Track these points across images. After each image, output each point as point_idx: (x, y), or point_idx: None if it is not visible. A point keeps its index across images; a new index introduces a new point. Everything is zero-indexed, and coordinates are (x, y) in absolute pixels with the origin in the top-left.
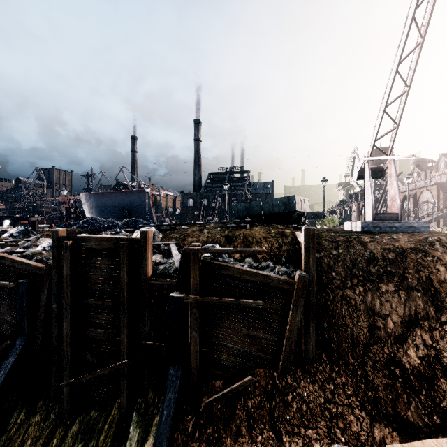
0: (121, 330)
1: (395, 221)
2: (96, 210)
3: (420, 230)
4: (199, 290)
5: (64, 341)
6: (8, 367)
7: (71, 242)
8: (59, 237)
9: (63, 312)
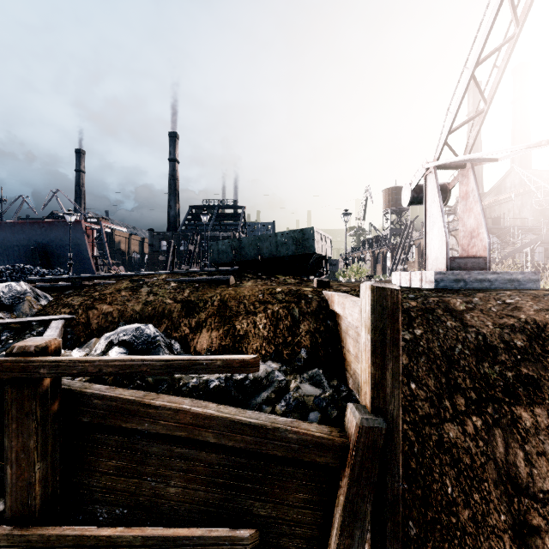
0: None
1: (489, 271)
2: None
3: (526, 285)
4: (42, 501)
5: None
6: None
7: None
8: None
9: None
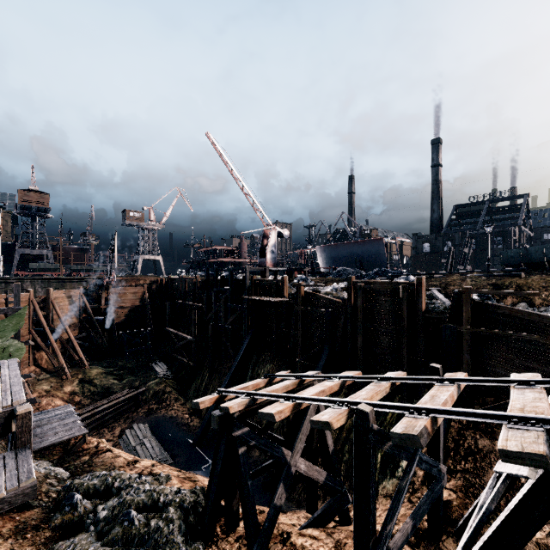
0: (401, 346)
1: None
2: (329, 261)
3: None
4: (470, 323)
5: (358, 350)
6: (323, 361)
7: (362, 284)
8: (352, 281)
9: (357, 331)
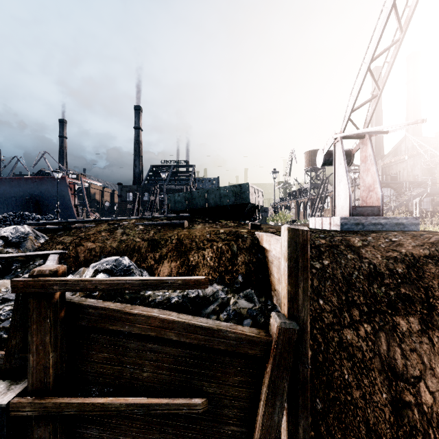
0: None
1: (381, 217)
2: None
3: (409, 227)
4: (54, 380)
5: None
6: None
7: None
8: None
9: None
